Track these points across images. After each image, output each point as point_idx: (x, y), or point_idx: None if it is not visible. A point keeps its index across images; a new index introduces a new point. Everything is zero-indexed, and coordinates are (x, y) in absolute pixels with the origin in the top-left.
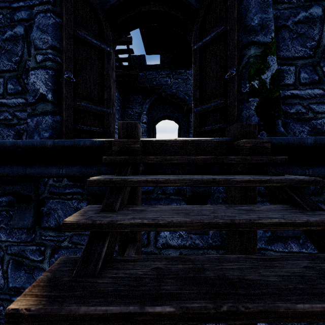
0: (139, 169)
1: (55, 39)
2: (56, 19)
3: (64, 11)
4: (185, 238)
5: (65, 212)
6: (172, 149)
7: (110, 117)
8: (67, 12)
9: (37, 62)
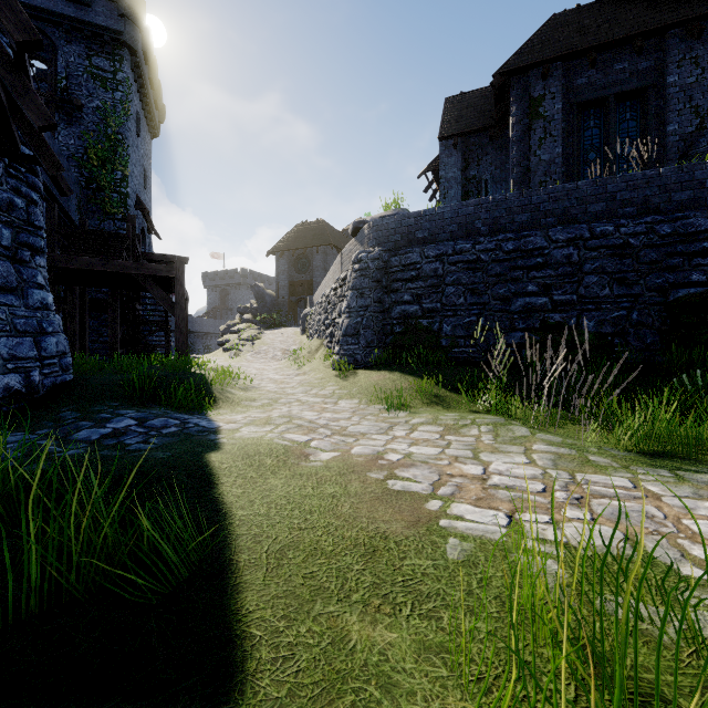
0: None
1: None
2: None
3: None
4: None
5: None
6: None
7: None
8: None
9: None
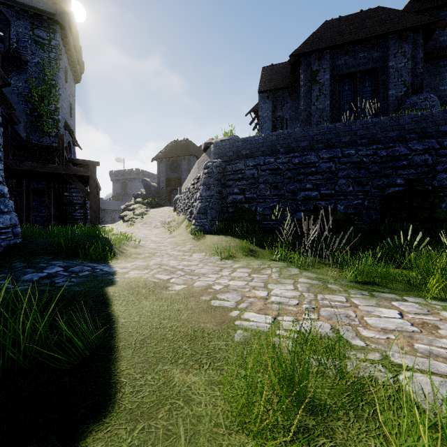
0: None
1: None
2: None
3: None
4: None
5: None
6: None
7: None
8: None
9: None
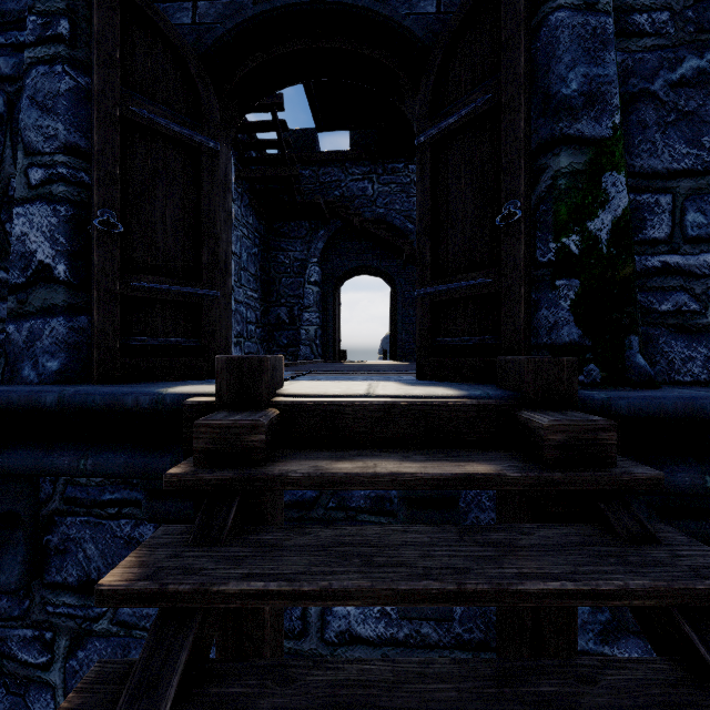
0: (264, 499)
1: (76, 129)
2: (78, 79)
3: (96, 60)
4: (396, 620)
5: (103, 547)
6: (356, 426)
7: (216, 309)
8: (103, 62)
9: (32, 185)
